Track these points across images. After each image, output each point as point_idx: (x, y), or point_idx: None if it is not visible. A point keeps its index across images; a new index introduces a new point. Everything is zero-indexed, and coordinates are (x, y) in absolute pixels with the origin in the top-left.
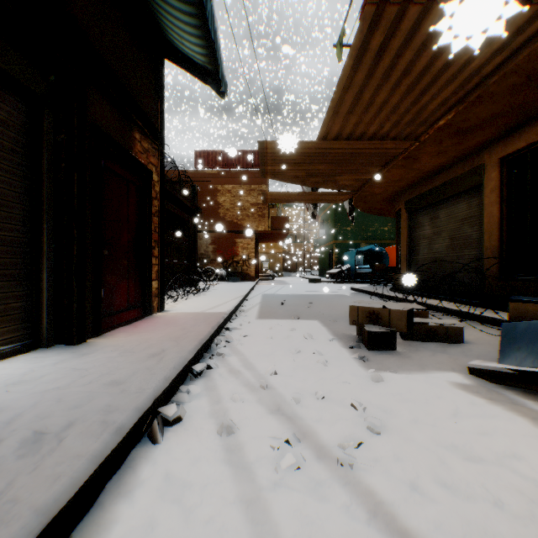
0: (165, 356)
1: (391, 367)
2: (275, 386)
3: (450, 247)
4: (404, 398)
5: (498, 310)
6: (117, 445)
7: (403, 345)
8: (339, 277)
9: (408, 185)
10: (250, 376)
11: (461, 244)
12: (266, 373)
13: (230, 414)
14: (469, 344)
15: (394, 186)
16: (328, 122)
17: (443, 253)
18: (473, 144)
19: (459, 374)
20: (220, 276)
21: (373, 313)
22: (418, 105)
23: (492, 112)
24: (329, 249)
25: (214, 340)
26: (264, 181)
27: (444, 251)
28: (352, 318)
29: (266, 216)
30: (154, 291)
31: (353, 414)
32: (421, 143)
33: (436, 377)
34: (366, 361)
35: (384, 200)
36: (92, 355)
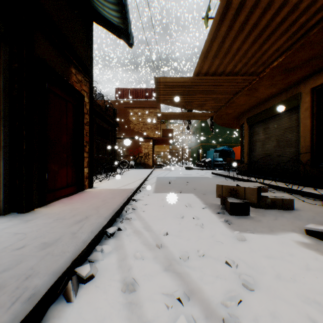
0: (87, 221)
1: (249, 229)
2: (167, 244)
3: (276, 146)
4: (264, 255)
5: (310, 187)
6: (30, 311)
7: (253, 212)
8: (204, 166)
9: (249, 107)
10: (149, 236)
11: (284, 144)
12: (160, 234)
13: (133, 270)
14: (298, 210)
15: (240, 108)
16: (200, 63)
17: (272, 150)
18: (294, 79)
19: (299, 234)
20: (131, 166)
21: (233, 190)
22: (260, 51)
23: (309, 55)
24: (197, 149)
25: (124, 209)
26: (158, 107)
27: (272, 149)
28: (218, 193)
29: (159, 128)
30: (85, 174)
31: (228, 271)
32: (260, 78)
33: (283, 236)
34: (230, 223)
35: (233, 118)
36: (33, 221)
